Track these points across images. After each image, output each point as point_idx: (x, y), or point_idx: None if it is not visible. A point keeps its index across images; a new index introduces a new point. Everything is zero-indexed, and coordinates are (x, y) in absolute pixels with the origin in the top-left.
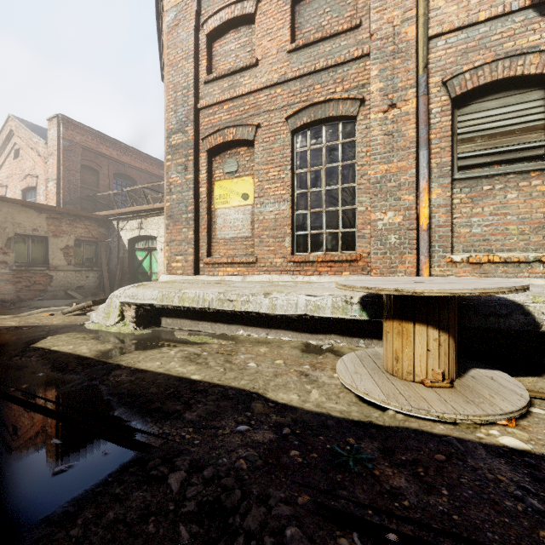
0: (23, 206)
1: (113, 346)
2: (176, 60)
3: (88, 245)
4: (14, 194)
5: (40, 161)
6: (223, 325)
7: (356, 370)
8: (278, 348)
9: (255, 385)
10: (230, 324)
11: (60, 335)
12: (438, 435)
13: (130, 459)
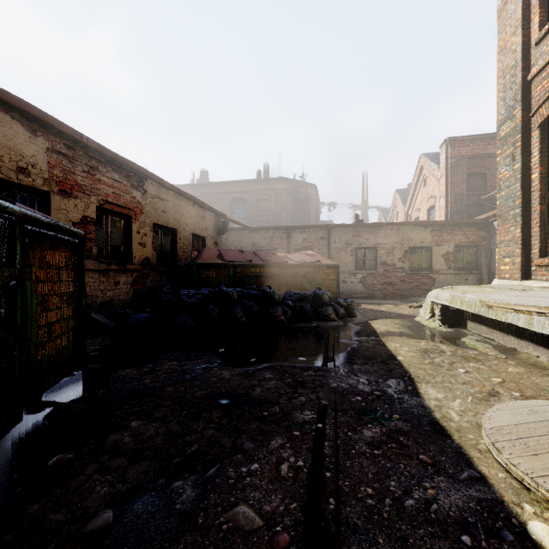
0: (414, 226)
1: (400, 331)
2: (504, 41)
3: (468, 250)
4: (423, 214)
5: (436, 183)
6: (513, 338)
7: (543, 411)
8: (537, 375)
9: (424, 376)
10: (520, 338)
11: (389, 319)
12: (475, 469)
13: (316, 366)
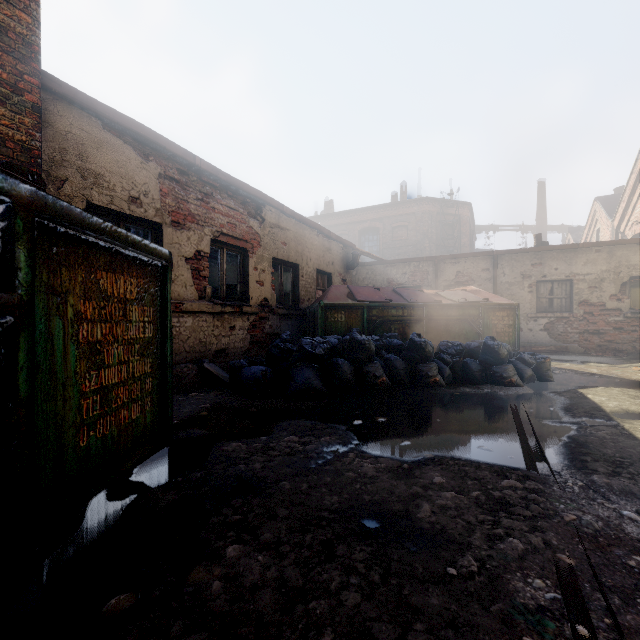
0: (639, 244)
1: None
2: None
3: None
4: None
5: None
6: None
7: None
8: None
9: None
10: None
11: (615, 388)
12: None
13: (515, 466)
